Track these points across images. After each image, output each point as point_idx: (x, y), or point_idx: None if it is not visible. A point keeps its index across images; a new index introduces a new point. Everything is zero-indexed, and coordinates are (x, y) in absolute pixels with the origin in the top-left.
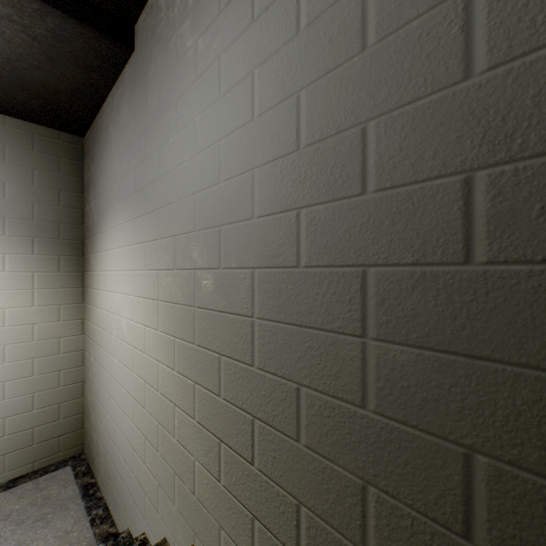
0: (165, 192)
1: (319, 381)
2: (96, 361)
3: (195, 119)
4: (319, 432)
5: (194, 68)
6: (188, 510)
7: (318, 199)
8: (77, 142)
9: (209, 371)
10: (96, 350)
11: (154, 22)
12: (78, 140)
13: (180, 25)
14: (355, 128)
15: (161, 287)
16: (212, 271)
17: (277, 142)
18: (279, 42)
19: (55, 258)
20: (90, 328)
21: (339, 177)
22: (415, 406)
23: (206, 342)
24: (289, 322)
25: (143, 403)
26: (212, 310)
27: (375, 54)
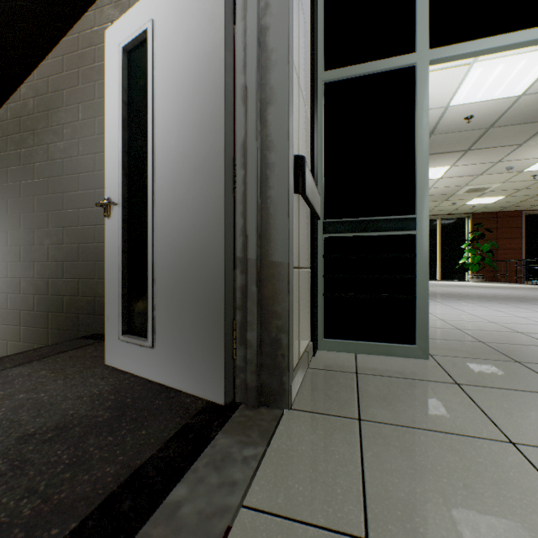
0: None
1: (13, 339)
2: None
3: None
4: (13, 351)
5: None
6: None
7: (13, 292)
8: None
9: None
10: None
11: None
12: None
13: None
14: (20, 278)
15: None
16: None
17: (3, 273)
18: (3, 244)
19: None
20: None
21: (17, 289)
22: (29, 339)
23: None
24: (6, 324)
25: None
26: None
27: (23, 264)
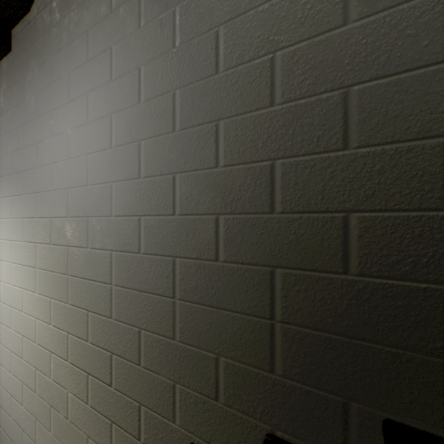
0: (43, 180)
1: (151, 326)
2: None
3: (69, 132)
4: (151, 357)
5: (67, 92)
6: (62, 432)
7: (151, 212)
8: None
9: (80, 323)
10: None
11: (32, 37)
12: None
13: (56, 52)
14: (170, 175)
15: (39, 257)
16: (82, 249)
17: (127, 169)
18: (128, 103)
19: None
20: None
21: (162, 202)
22: (197, 335)
23: (77, 302)
24: (134, 289)
25: (21, 354)
26: (82, 278)
27: (179, 136)
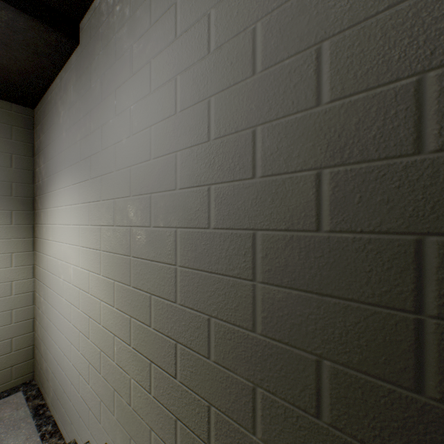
0: (107, 163)
1: (224, 313)
2: (46, 300)
3: (131, 107)
4: (224, 350)
5: (130, 66)
6: (125, 419)
7: (223, 179)
8: (28, 113)
9: (142, 307)
10: (46, 291)
11: (97, 23)
12: (29, 111)
13: (119, 29)
14: (248, 130)
15: (103, 239)
16: (144, 229)
17: (194, 133)
18: (195, 58)
19: (8, 212)
20: (40, 273)
21: (238, 164)
22: (287, 329)
23: (139, 284)
24: (203, 270)
25: (88, 335)
26: (145, 259)
27: (261, 79)
